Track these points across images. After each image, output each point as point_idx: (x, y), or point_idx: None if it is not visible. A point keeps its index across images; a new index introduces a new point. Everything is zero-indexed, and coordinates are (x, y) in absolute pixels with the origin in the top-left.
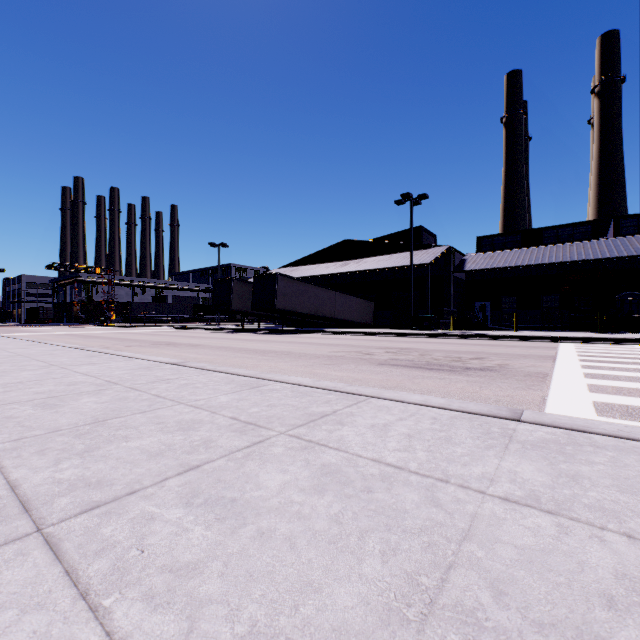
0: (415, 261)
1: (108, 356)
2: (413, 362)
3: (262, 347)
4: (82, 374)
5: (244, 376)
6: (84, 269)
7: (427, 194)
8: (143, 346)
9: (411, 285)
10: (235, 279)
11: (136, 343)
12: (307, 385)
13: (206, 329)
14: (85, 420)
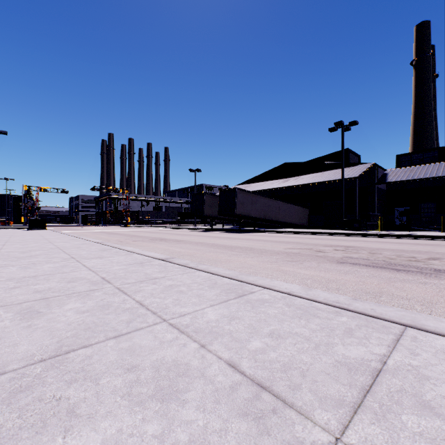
0: (344, 176)
1: (115, 250)
2: (371, 261)
3: (228, 243)
4: (87, 268)
5: (225, 277)
6: (112, 190)
7: (357, 121)
8: (144, 241)
9: (342, 194)
10: (206, 193)
11: (140, 238)
12: (300, 296)
13: (187, 229)
14: (46, 349)
